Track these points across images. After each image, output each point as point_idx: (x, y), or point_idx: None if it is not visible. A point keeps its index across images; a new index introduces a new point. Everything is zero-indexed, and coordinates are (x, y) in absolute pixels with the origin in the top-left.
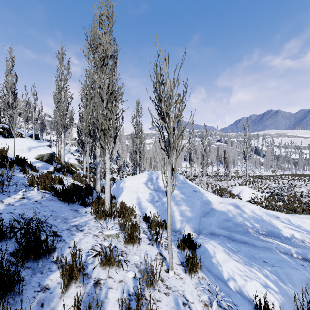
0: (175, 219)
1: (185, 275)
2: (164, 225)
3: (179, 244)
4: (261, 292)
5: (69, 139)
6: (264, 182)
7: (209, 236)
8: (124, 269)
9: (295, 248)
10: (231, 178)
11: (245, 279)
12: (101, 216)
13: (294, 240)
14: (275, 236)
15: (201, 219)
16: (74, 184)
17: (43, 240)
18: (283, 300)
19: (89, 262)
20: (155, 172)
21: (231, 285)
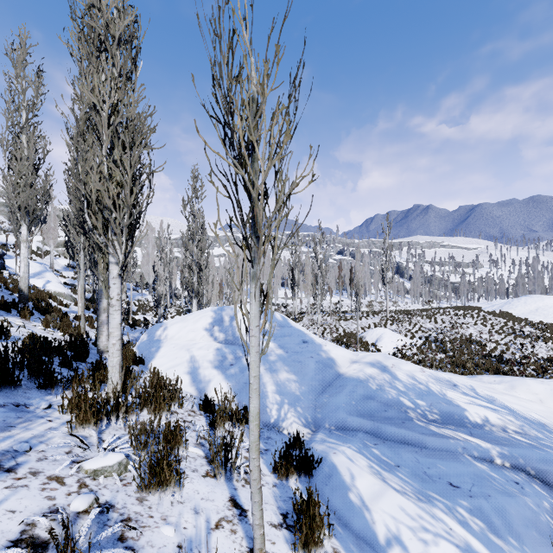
0: (268, 400)
1: None
2: (246, 418)
3: (278, 464)
4: None
5: (51, 244)
6: (414, 321)
7: (336, 433)
8: None
9: (498, 447)
10: (362, 316)
11: (424, 539)
12: (87, 416)
13: (490, 429)
14: (456, 422)
15: (318, 398)
16: (33, 338)
17: None
18: None
19: None
20: (229, 307)
21: None
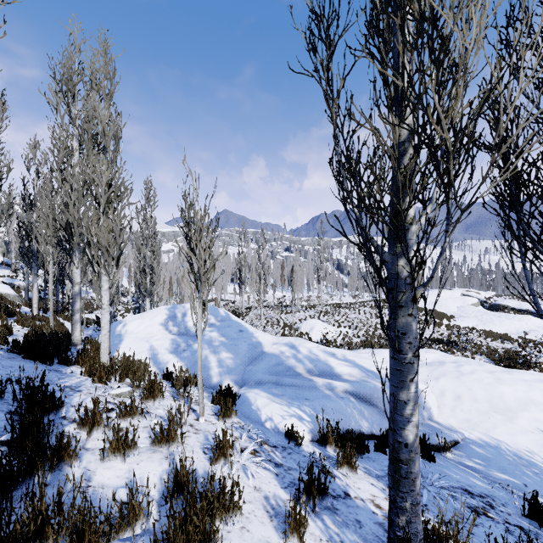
0: (211, 371)
1: (218, 421)
2: (196, 380)
3: (214, 396)
4: (294, 424)
5: None
6: (342, 313)
7: (254, 385)
8: (147, 419)
9: (340, 383)
10: (301, 309)
11: (283, 417)
12: (101, 374)
13: (344, 376)
14: (327, 374)
15: (246, 367)
16: (37, 333)
17: (55, 391)
18: (312, 426)
19: (104, 417)
20: (181, 306)
21: (268, 425)
